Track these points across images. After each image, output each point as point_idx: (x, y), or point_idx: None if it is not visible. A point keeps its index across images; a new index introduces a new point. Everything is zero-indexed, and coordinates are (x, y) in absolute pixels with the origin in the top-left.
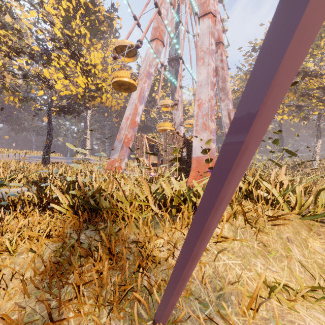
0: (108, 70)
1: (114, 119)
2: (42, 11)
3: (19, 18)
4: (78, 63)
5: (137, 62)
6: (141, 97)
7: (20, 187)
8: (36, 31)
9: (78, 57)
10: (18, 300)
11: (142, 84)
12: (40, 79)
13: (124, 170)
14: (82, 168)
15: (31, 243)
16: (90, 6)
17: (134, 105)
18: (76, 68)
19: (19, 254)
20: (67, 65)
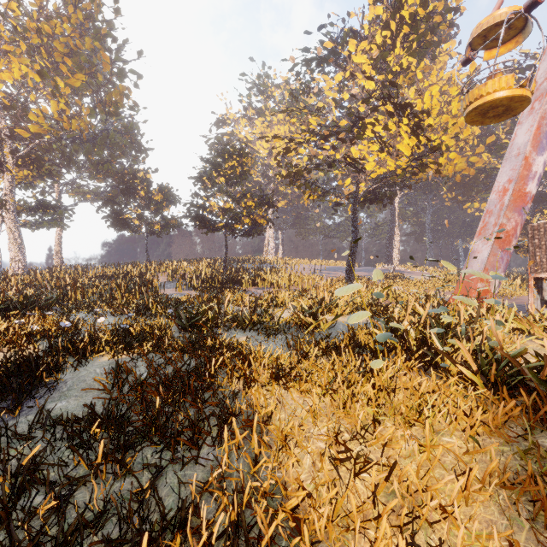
0: (451, 108)
1: (445, 194)
2: (350, 67)
3: (321, 92)
4: (403, 118)
5: (503, 63)
6: (540, 137)
7: (344, 316)
8: (341, 99)
9: (403, 109)
10: (485, 514)
11: (545, 105)
12: (348, 163)
13: (501, 299)
14: (476, 304)
15: (455, 424)
16: (419, 13)
17: (522, 160)
18: (399, 128)
19: (435, 432)
20: (386, 129)
